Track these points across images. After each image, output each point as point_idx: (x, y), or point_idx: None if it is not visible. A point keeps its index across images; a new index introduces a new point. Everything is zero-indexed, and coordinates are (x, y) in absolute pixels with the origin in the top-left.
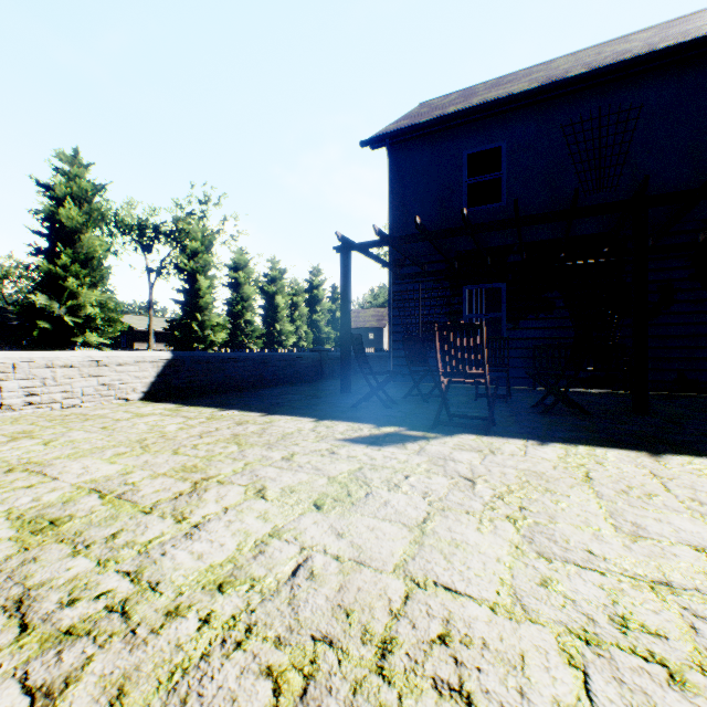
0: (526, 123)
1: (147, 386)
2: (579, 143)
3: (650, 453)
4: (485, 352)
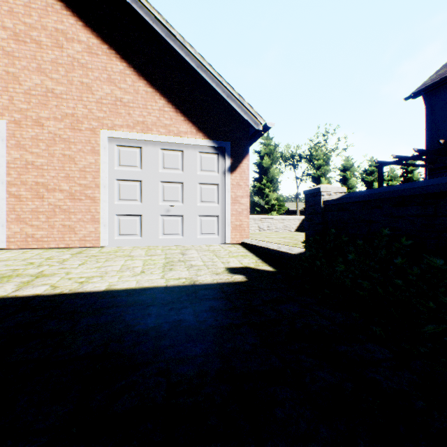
0: None
1: (296, 227)
2: None
3: None
4: None
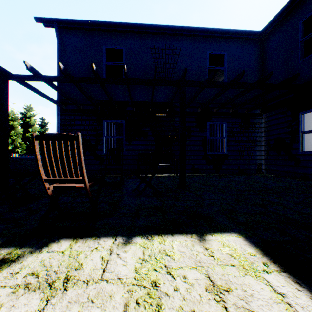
0: (135, 41)
1: None
2: (157, 58)
3: (198, 235)
4: (83, 161)
